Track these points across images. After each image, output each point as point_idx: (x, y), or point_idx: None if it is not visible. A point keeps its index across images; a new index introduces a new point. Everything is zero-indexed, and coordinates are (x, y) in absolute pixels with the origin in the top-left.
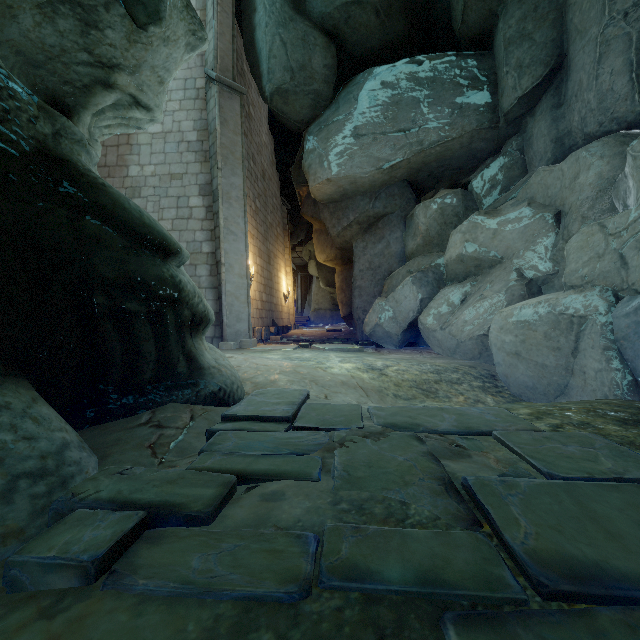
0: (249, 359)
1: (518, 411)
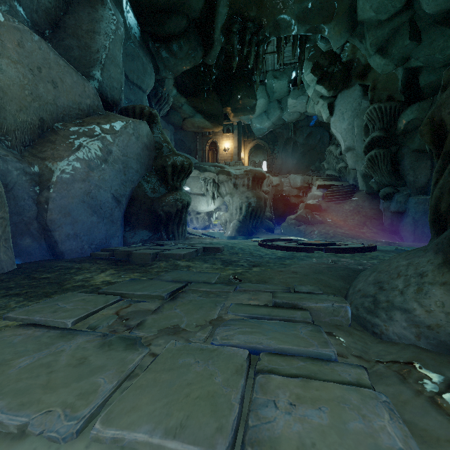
0: None
1: None
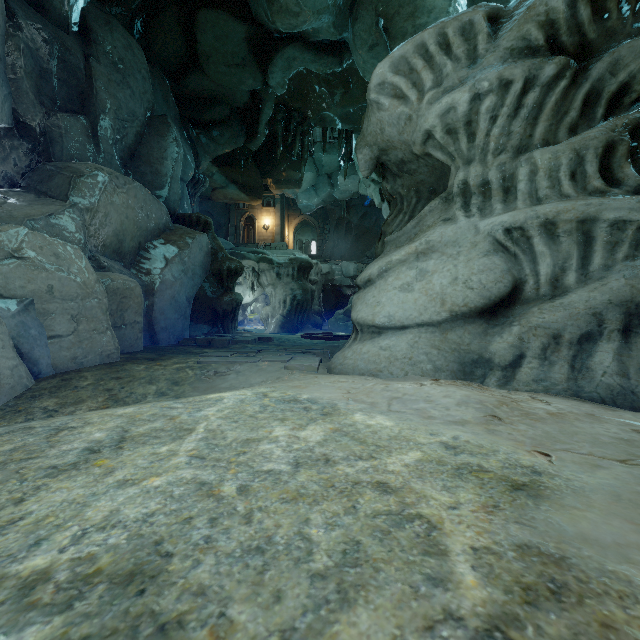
0: (378, 384)
1: (182, 365)
